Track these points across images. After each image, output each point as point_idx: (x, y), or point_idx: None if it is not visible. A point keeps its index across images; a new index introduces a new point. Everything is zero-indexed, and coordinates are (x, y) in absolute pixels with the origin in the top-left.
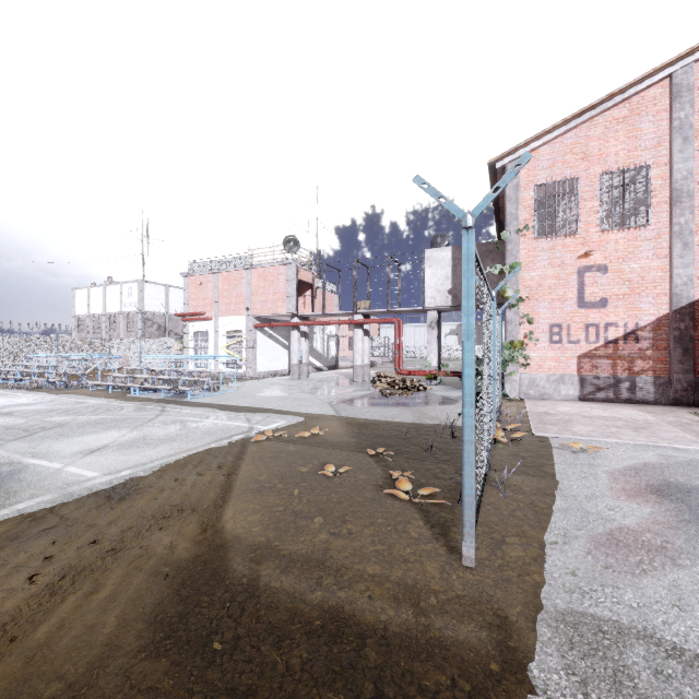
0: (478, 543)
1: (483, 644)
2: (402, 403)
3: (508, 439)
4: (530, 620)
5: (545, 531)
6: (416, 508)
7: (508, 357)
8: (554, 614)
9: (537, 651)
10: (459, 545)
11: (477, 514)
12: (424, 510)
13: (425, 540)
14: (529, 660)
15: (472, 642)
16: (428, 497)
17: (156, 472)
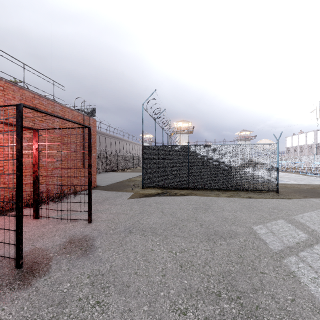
0: None
1: None
2: None
3: None
4: None
5: None
6: None
7: None
8: None
9: None
10: None
11: None
12: None
13: None
14: None
15: None
16: None
17: (308, 184)
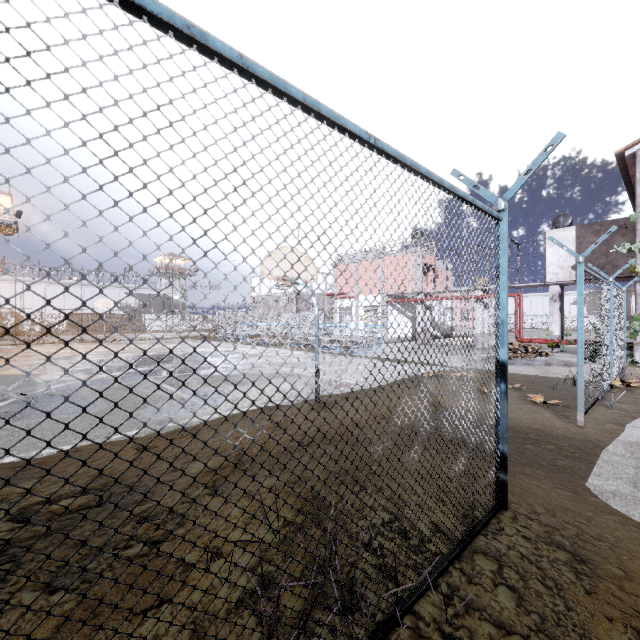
0: (587, 422)
1: (585, 442)
2: (526, 363)
3: (625, 389)
4: (612, 442)
5: (636, 424)
6: (547, 408)
7: (638, 327)
8: (626, 442)
9: (613, 447)
10: (575, 421)
11: (587, 409)
12: (552, 409)
13: (554, 417)
14: (607, 448)
15: (579, 441)
16: (555, 406)
17: (383, 384)
